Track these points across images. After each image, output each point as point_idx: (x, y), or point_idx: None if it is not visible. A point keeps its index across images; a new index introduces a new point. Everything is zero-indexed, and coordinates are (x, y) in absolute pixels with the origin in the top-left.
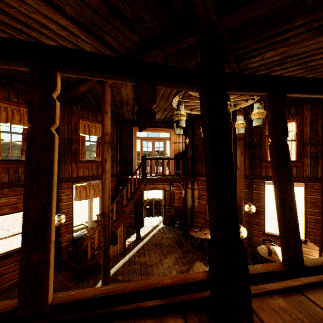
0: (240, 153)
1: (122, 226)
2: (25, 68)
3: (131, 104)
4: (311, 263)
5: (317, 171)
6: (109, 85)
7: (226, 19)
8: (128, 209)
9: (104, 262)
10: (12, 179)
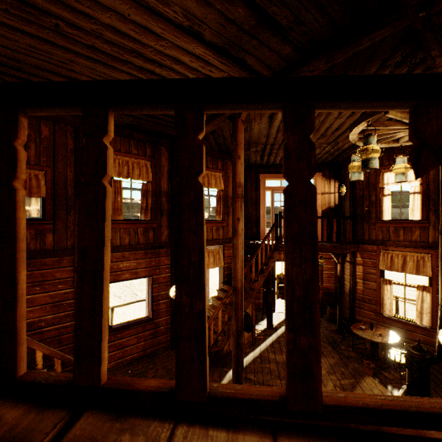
0: None
1: (251, 308)
2: (273, 110)
3: (263, 143)
4: None
5: None
6: (242, 120)
7: None
8: (258, 286)
9: (236, 352)
10: (133, 241)
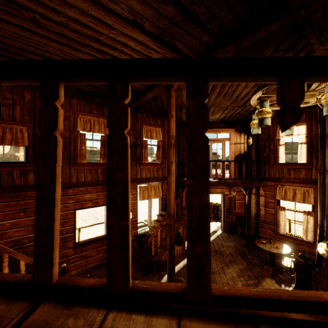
0: None
1: (182, 228)
2: (179, 82)
3: None
4: None
5: None
6: (174, 89)
7: None
8: None
9: (170, 261)
10: (94, 178)
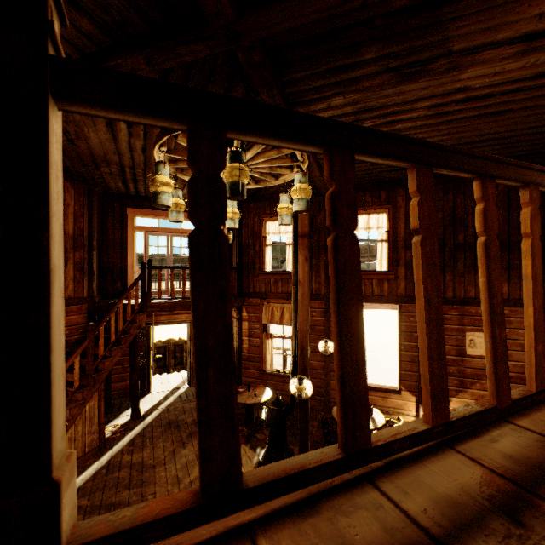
0: (303, 258)
1: (97, 399)
2: None
3: (117, 162)
4: (260, 478)
5: (413, 286)
6: None
7: (253, 22)
8: (110, 364)
9: None
10: None
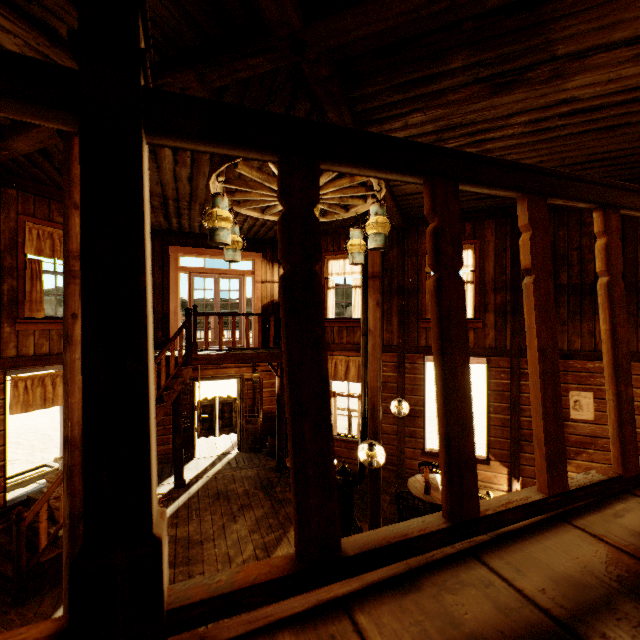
0: (374, 303)
1: None
2: None
3: (159, 194)
4: (360, 546)
5: (505, 336)
6: None
7: (321, 30)
8: None
9: (71, 553)
10: None
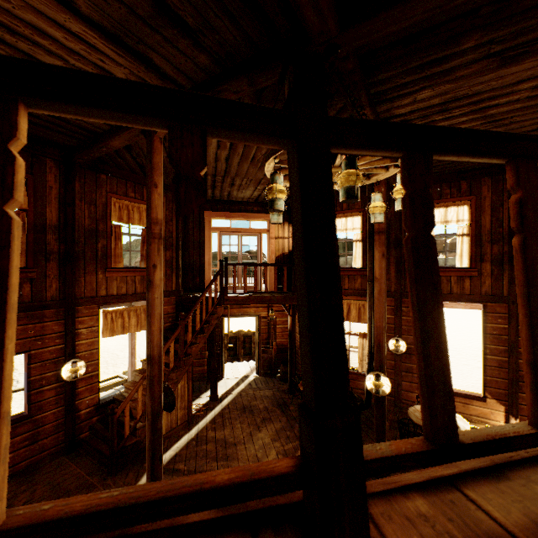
0: (380, 255)
1: (186, 379)
2: None
3: None
4: (471, 438)
5: (501, 284)
6: (160, 138)
7: (353, 34)
8: (196, 350)
9: (152, 440)
10: None
